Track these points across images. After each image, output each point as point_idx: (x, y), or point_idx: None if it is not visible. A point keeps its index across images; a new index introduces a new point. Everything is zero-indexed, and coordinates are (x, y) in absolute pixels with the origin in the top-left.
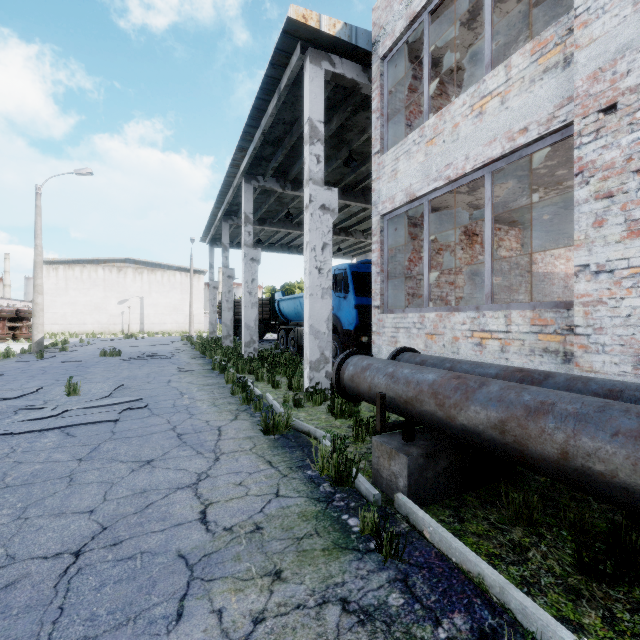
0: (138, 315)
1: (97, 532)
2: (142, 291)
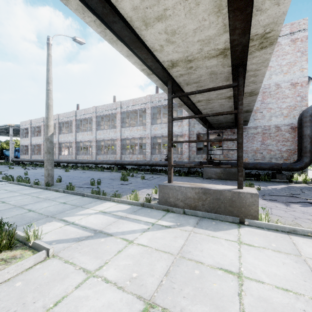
0: None
1: None
2: None
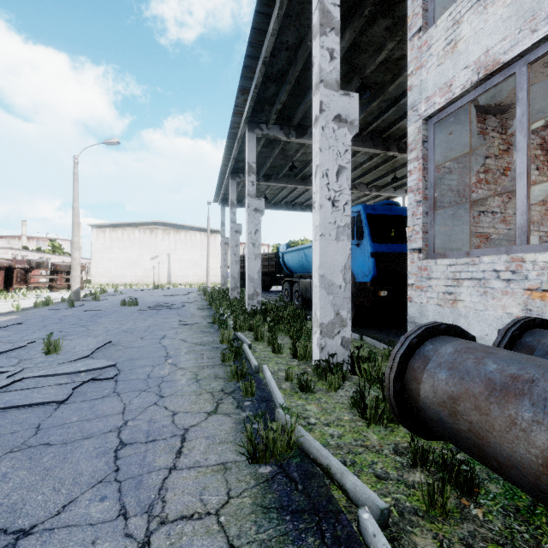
0: (166, 269)
1: None
2: (169, 249)
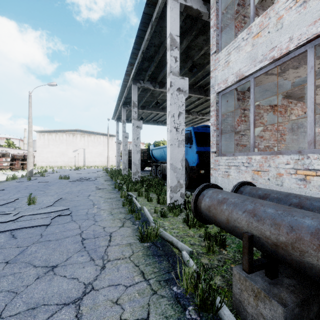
0: (82, 157)
1: None
2: (84, 145)
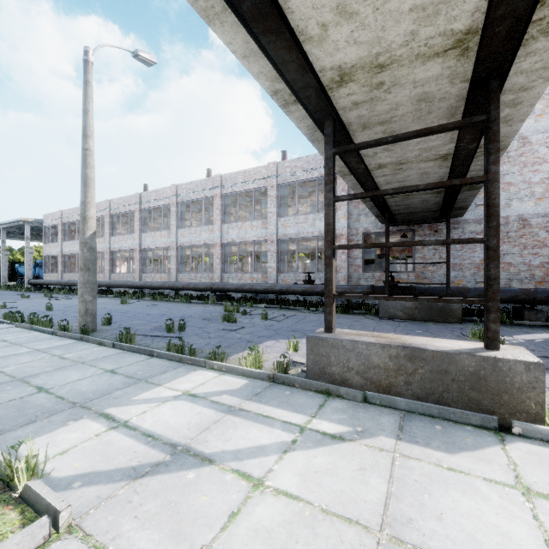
0: None
1: None
2: None
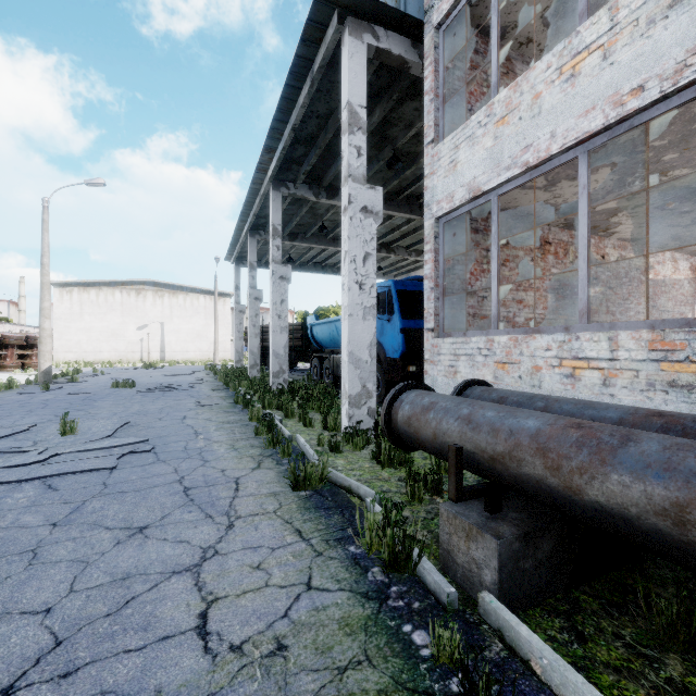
0: (158, 342)
1: (46, 650)
2: (163, 316)
